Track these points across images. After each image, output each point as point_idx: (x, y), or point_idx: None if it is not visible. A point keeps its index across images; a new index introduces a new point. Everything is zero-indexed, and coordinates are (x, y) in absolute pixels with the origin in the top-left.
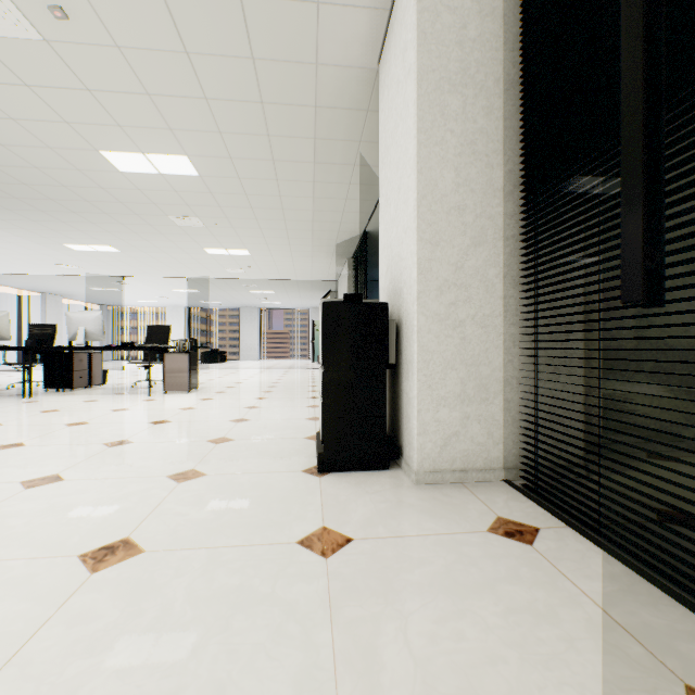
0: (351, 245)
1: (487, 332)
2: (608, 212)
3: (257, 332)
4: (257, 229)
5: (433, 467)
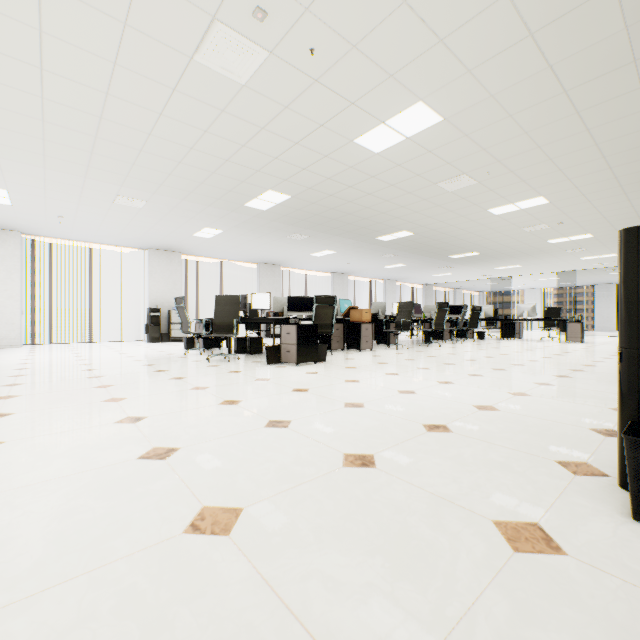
0: None
1: None
2: None
3: (614, 306)
4: None
5: None
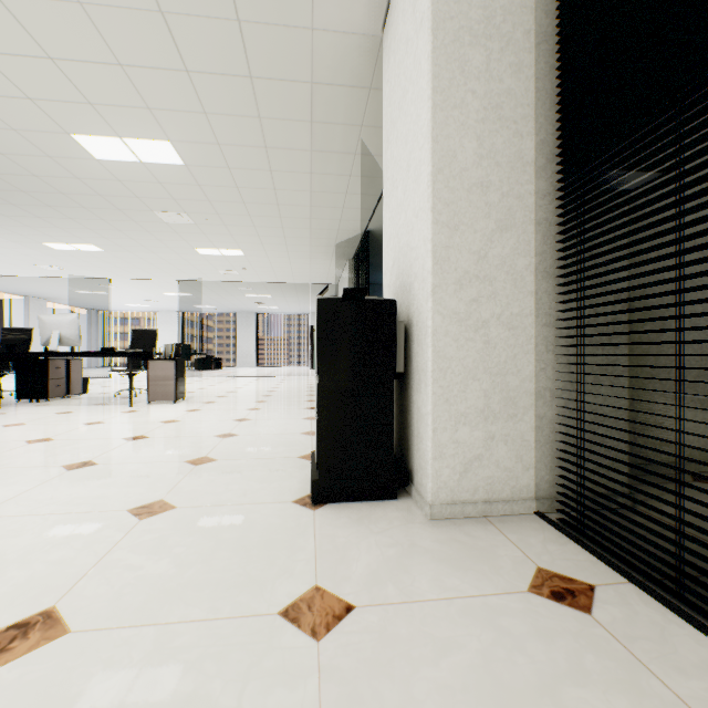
0: (351, 246)
1: (515, 335)
2: (687, 176)
3: (254, 338)
4: (251, 227)
5: (451, 498)
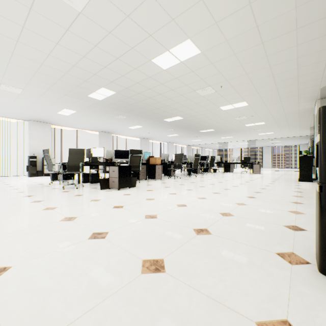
0: None
1: None
2: None
3: (270, 156)
4: (278, 128)
5: None
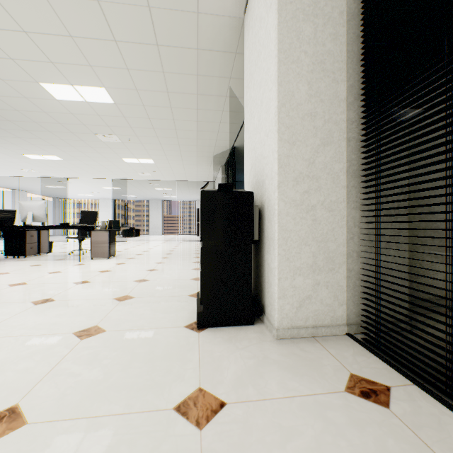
0: (223, 157)
1: (333, 215)
2: None
3: (161, 216)
4: (158, 144)
5: (291, 324)
